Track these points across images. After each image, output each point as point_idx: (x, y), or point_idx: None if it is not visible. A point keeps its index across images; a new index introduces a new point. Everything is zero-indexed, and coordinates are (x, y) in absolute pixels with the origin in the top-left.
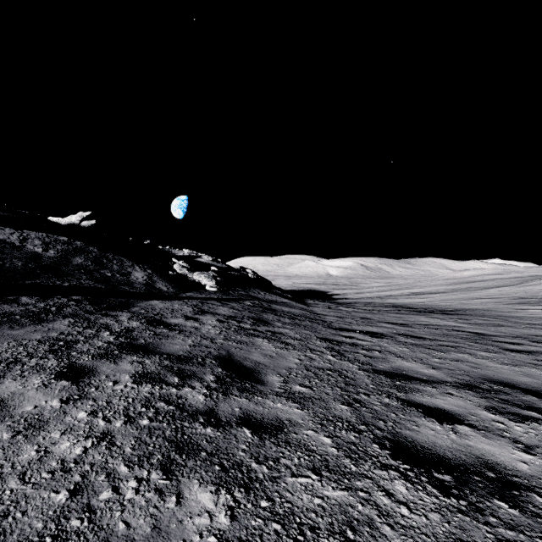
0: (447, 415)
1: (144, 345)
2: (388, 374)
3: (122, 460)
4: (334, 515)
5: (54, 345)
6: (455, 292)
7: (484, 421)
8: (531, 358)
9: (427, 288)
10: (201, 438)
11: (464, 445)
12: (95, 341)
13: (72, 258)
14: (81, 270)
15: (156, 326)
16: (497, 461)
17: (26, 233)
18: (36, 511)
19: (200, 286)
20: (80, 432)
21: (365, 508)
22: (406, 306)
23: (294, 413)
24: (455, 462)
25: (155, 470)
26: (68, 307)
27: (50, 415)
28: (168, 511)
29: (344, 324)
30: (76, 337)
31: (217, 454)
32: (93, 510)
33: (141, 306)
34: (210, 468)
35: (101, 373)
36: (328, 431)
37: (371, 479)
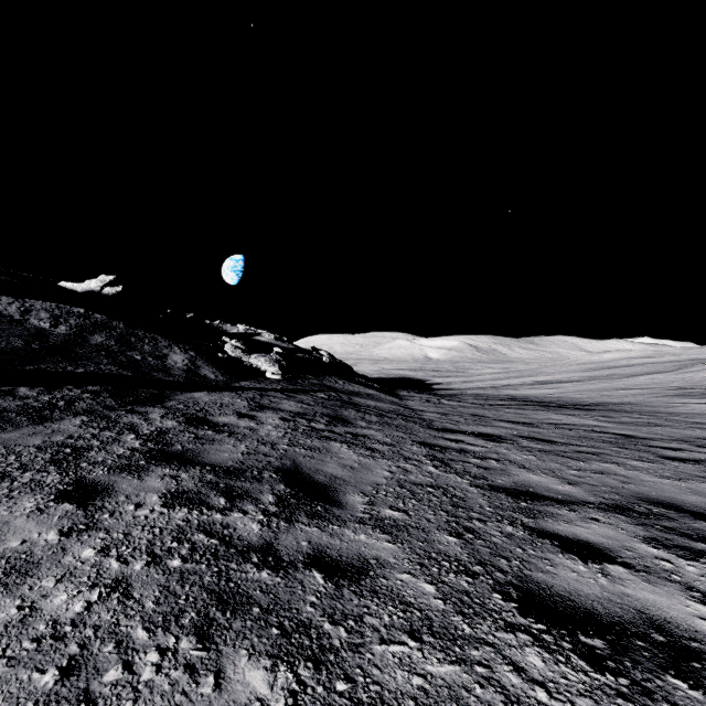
0: (593, 550)
1: (181, 452)
2: (509, 492)
3: (140, 620)
4: (441, 703)
5: (58, 453)
6: (592, 381)
7: (644, 558)
8: (699, 469)
9: (556, 375)
10: (253, 586)
11: (619, 593)
12: (114, 448)
13: (90, 336)
14: (102, 352)
15: (198, 426)
16: (666, 618)
17: (29, 303)
18: (9, 701)
19: (259, 373)
20: (83, 578)
21: (485, 691)
22: (529, 400)
23: (383, 549)
24: (608, 620)
25: (186, 635)
26: (81, 401)
27: (43, 553)
28: (203, 700)
29: (448, 423)
30: (89, 442)
31: (275, 610)
32: (93, 699)
33: (180, 399)
34: (265, 632)
35: (119, 492)
36: (430, 574)
37: (492, 647)
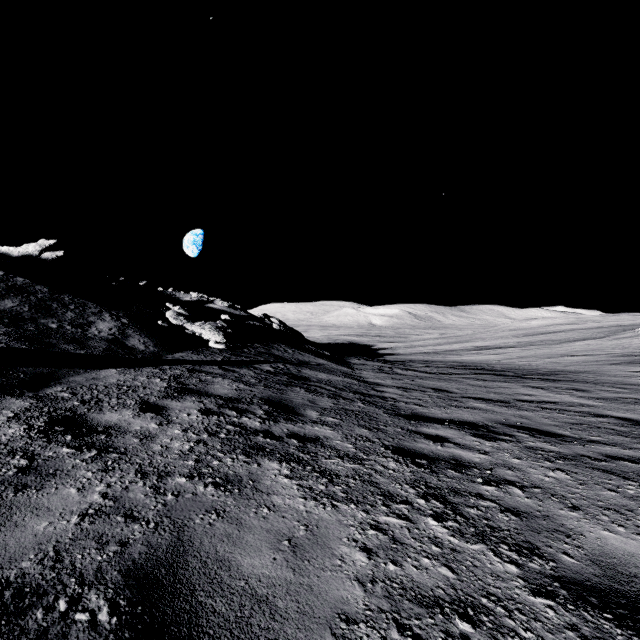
0: None
1: None
2: (614, 608)
3: None
4: None
5: None
6: (530, 346)
7: None
8: None
9: (492, 341)
10: None
11: None
12: None
13: None
14: (4, 319)
15: (55, 437)
16: None
17: None
18: None
19: (201, 342)
20: None
21: None
22: (481, 367)
23: None
24: None
25: None
26: None
27: None
28: None
29: (415, 405)
30: None
31: None
32: None
33: (74, 381)
34: None
35: None
36: None
37: None
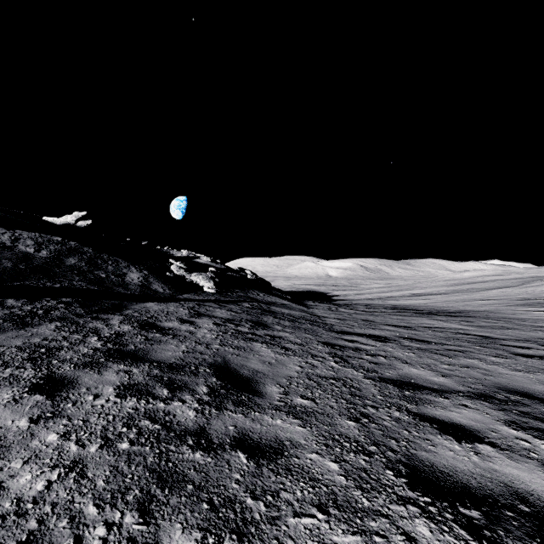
0: (465, 431)
1: (133, 351)
2: (395, 383)
3: (91, 497)
4: None
5: (35, 352)
6: (456, 293)
7: (507, 438)
8: (543, 364)
9: (427, 289)
10: (188, 465)
11: (488, 469)
12: (80, 348)
13: (65, 259)
14: (74, 271)
15: (148, 330)
16: (529, 491)
17: (18, 233)
18: None
19: (197, 288)
20: (46, 460)
21: None
22: (407, 308)
23: (295, 432)
24: (481, 493)
25: (130, 511)
26: (56, 310)
27: (14, 438)
28: None
29: (345, 327)
30: (60, 343)
31: (206, 487)
32: None
33: (135, 308)
34: (197, 507)
35: (81, 384)
36: (334, 454)
37: (387, 518)
